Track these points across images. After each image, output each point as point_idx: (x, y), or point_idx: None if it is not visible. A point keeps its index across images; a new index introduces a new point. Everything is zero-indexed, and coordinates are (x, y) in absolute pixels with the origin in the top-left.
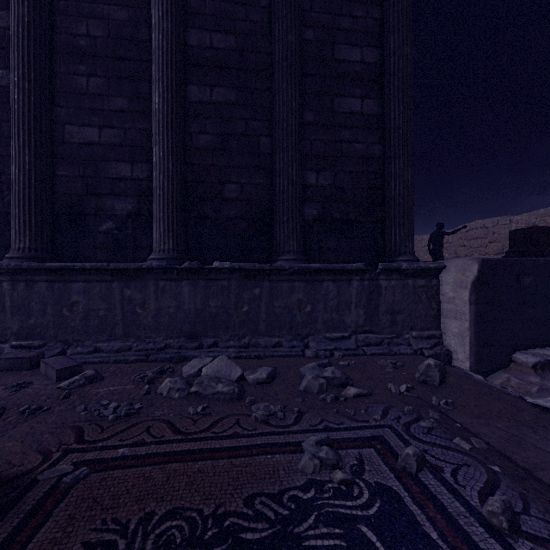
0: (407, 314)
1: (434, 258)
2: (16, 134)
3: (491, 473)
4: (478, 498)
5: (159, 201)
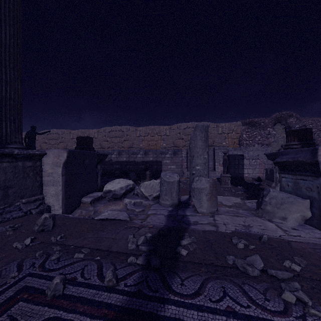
0: (18, 188)
1: (29, 148)
2: None
3: (98, 262)
4: (98, 278)
5: None
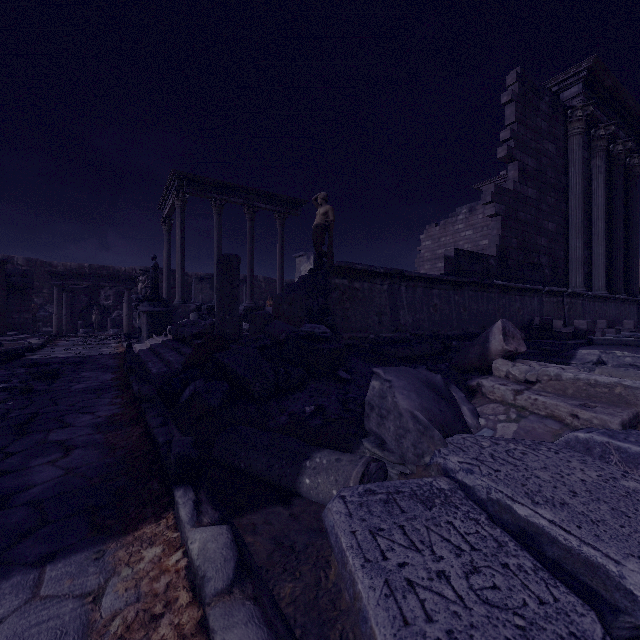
0: None
1: None
2: (581, 237)
3: None
4: None
5: (603, 269)
